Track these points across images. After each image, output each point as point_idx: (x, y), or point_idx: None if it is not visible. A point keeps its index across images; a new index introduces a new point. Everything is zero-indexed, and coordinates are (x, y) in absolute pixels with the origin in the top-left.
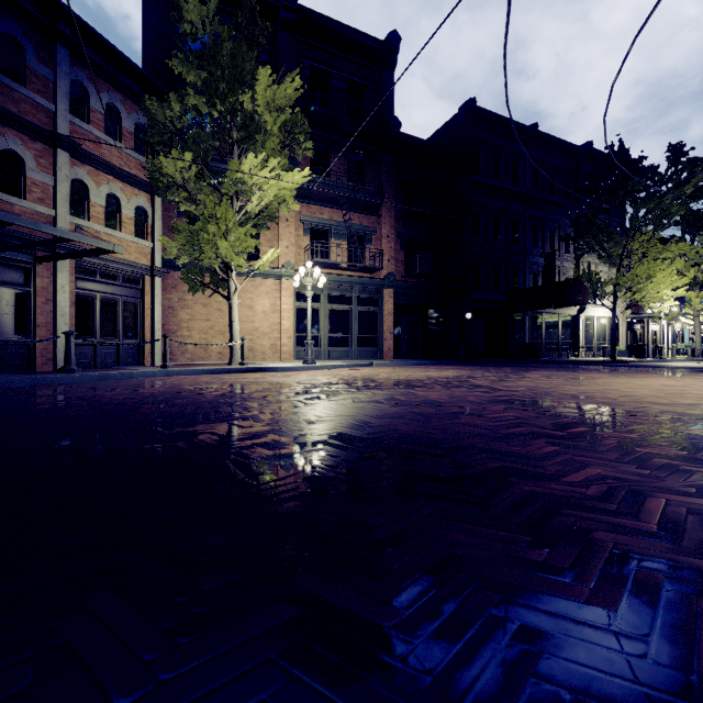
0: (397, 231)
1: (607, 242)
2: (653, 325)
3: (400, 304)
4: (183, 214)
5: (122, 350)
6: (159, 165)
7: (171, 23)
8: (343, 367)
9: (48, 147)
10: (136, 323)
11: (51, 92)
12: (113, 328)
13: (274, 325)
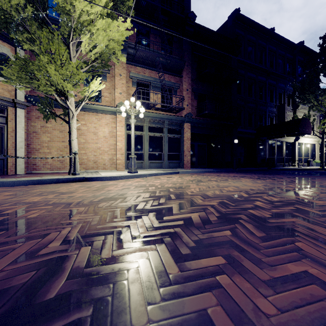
0: (192, 87)
1: (322, 95)
2: None
3: (194, 134)
4: None
5: None
6: None
7: None
8: (157, 175)
9: None
10: (1, 142)
11: None
12: None
13: (111, 146)
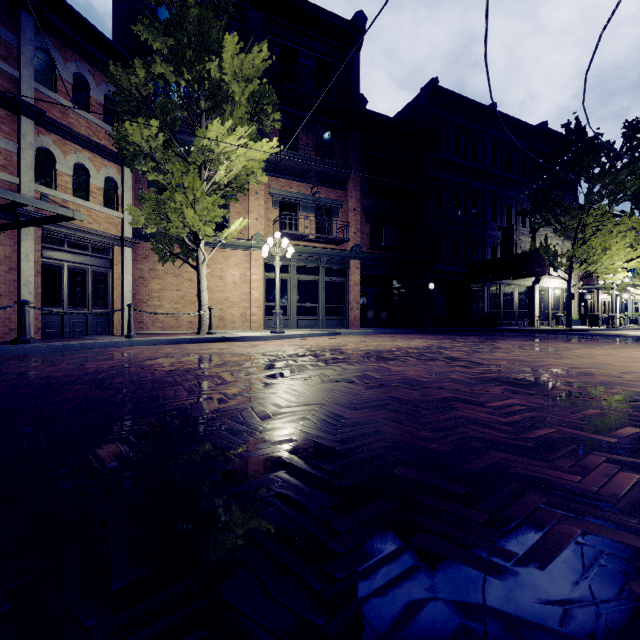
0: (363, 204)
1: (564, 215)
2: (602, 296)
3: (366, 275)
4: (154, 186)
5: (91, 320)
6: (125, 132)
7: None
8: (311, 336)
9: (11, 114)
10: (106, 293)
11: (14, 58)
12: (82, 298)
13: (243, 295)
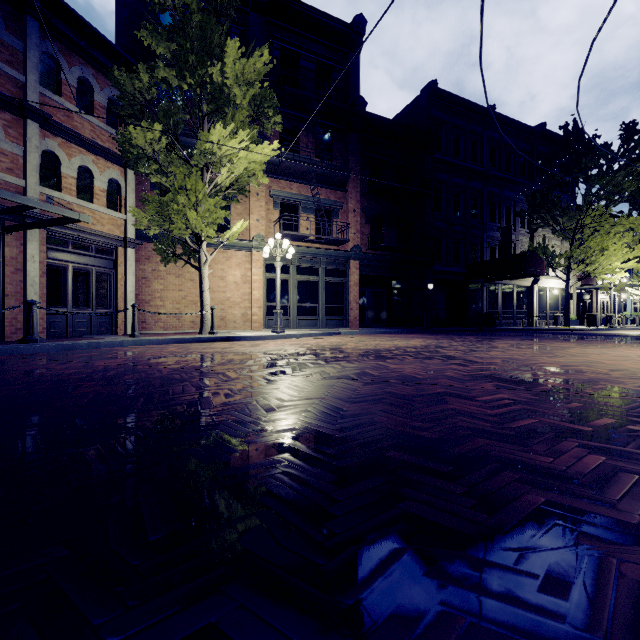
0: (362, 205)
1: (562, 216)
2: (600, 296)
3: (365, 276)
4: (157, 188)
5: (95, 320)
6: (129, 136)
7: (145, 3)
8: (311, 336)
9: (18, 118)
10: (110, 293)
11: (20, 63)
12: (86, 298)
13: (244, 295)
